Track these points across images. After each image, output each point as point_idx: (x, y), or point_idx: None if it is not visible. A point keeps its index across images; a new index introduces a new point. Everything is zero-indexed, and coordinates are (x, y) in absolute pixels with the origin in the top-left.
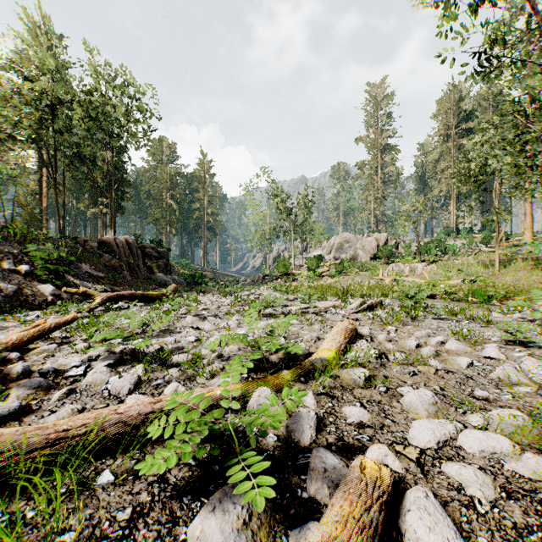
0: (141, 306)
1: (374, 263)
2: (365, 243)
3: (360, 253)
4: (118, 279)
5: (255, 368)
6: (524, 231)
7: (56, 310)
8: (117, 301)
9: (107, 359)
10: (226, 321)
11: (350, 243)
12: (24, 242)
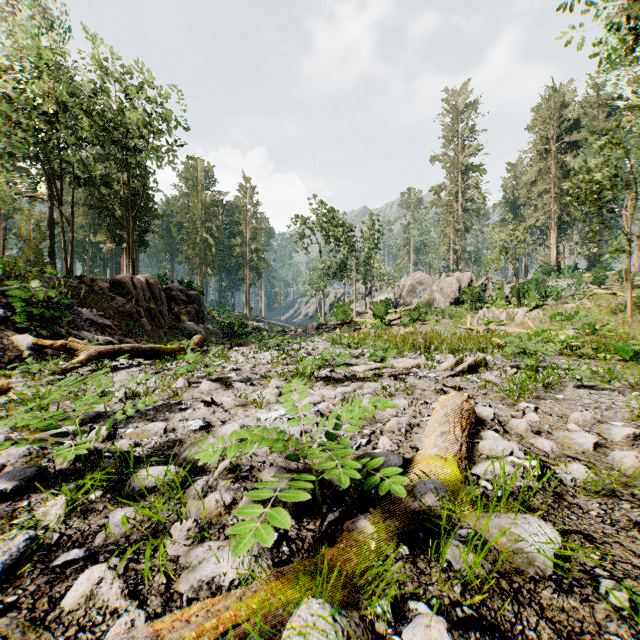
0: (145, 364)
1: (457, 309)
2: (443, 285)
3: (437, 297)
4: (133, 328)
5: (297, 508)
6: None
7: (24, 370)
8: (114, 357)
9: (6, 480)
10: (261, 389)
11: (424, 285)
12: (6, 280)
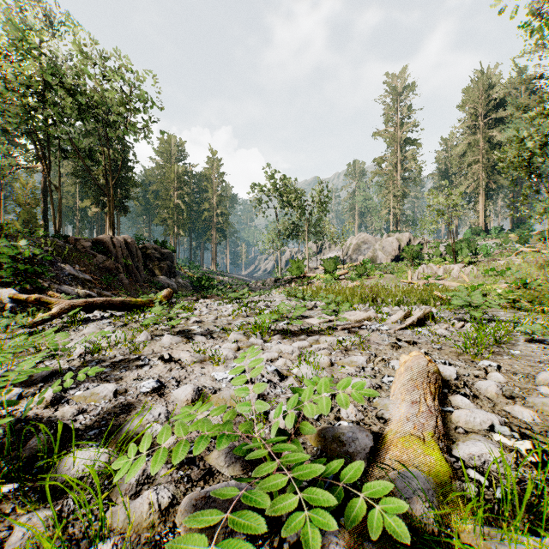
0: (115, 317)
1: (398, 265)
2: (385, 244)
3: (379, 255)
4: (112, 282)
5: None
6: None
7: None
8: (86, 310)
9: None
10: (220, 343)
11: (368, 244)
12: None
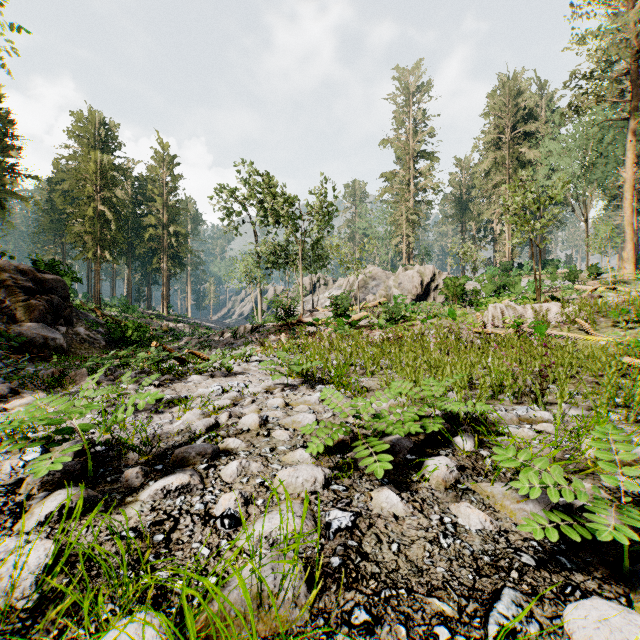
0: None
1: None
2: (403, 279)
3: (395, 293)
4: None
5: None
6: (624, 263)
7: None
8: None
9: None
10: None
11: (377, 280)
12: None
